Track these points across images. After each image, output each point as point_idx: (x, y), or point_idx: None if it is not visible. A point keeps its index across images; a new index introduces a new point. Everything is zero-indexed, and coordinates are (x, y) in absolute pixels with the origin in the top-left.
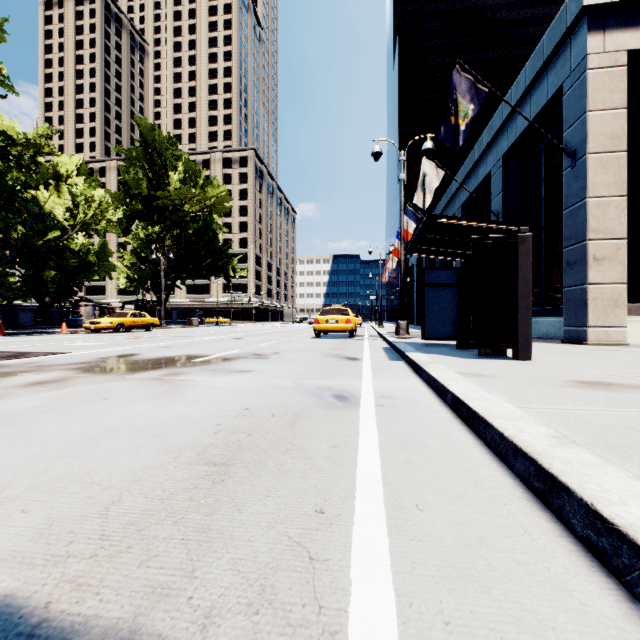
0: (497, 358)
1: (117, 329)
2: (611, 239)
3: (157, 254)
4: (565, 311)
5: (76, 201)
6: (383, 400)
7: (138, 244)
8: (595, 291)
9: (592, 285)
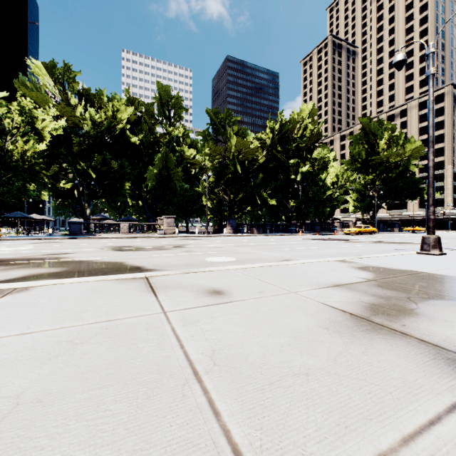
0: None
1: (357, 233)
2: None
3: (370, 191)
4: None
5: (338, 177)
6: None
7: (360, 187)
8: None
9: None
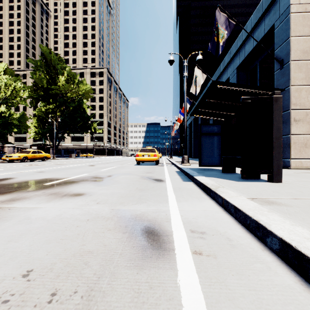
0: (256, 180)
1: (23, 160)
2: (303, 109)
3: (52, 119)
4: None
5: None
6: (196, 239)
7: (41, 113)
8: (295, 138)
9: (293, 135)
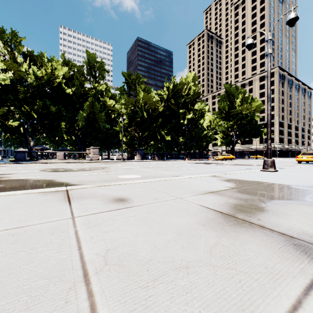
0: None
1: (223, 159)
2: None
3: (231, 132)
4: None
5: (211, 122)
6: None
7: (224, 129)
8: None
9: None
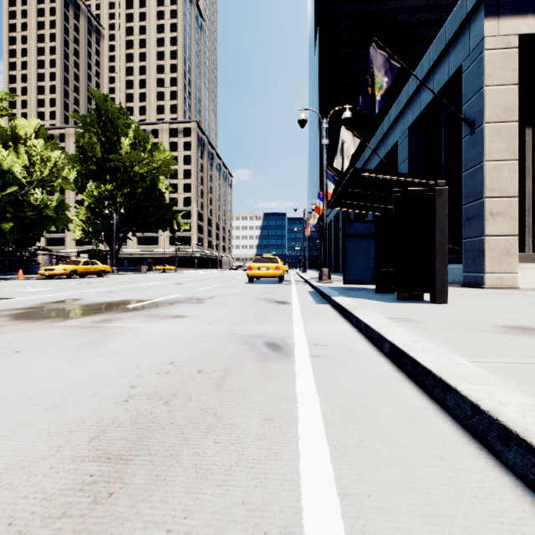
0: (415, 302)
1: (70, 275)
2: (504, 197)
3: (110, 209)
4: (464, 259)
5: (32, 160)
6: (317, 349)
7: (92, 200)
8: (491, 242)
9: (488, 237)
